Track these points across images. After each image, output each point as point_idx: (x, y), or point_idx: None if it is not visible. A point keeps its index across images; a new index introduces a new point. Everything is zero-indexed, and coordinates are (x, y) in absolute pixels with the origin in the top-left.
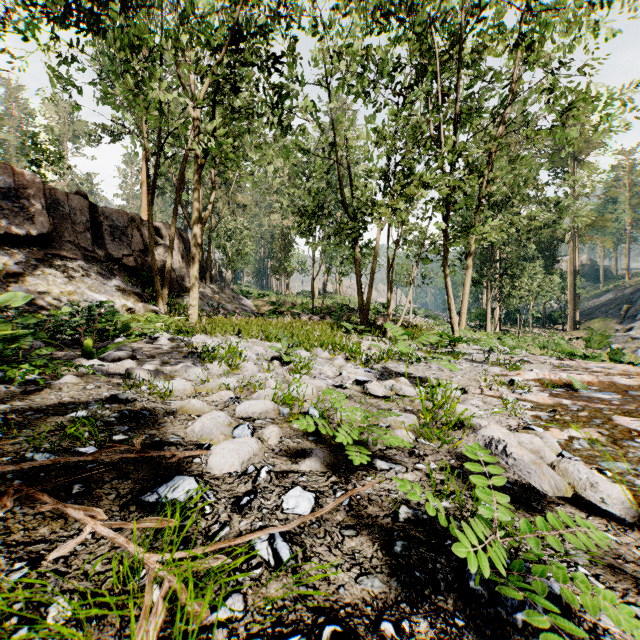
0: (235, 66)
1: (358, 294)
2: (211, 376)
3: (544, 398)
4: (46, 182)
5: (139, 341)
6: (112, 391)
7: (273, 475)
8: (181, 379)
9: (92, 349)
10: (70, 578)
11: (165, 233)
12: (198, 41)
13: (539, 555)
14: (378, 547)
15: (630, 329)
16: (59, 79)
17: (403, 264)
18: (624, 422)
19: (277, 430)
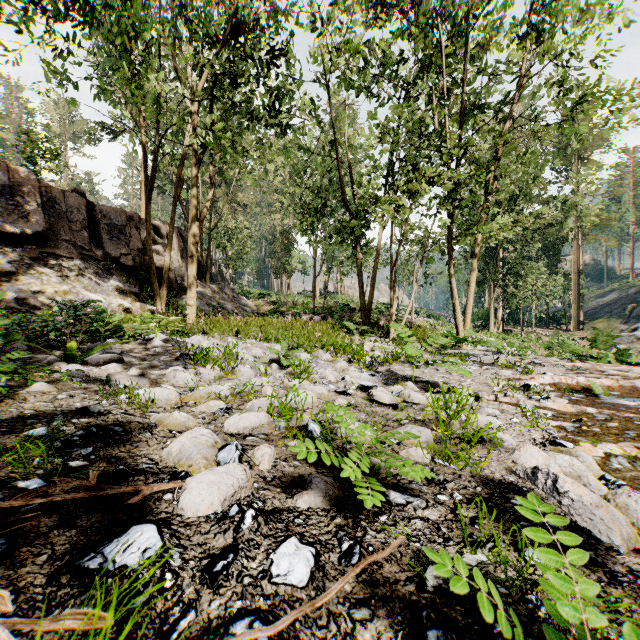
0: (234, 60)
1: (360, 294)
2: (202, 382)
3: (566, 406)
4: (42, 180)
5: (132, 342)
6: (86, 401)
7: (261, 519)
8: (168, 386)
9: (74, 352)
10: None
11: (164, 232)
12: (196, 34)
13: None
14: (402, 639)
15: (635, 329)
16: (54, 74)
17: (405, 264)
18: None
19: (270, 451)
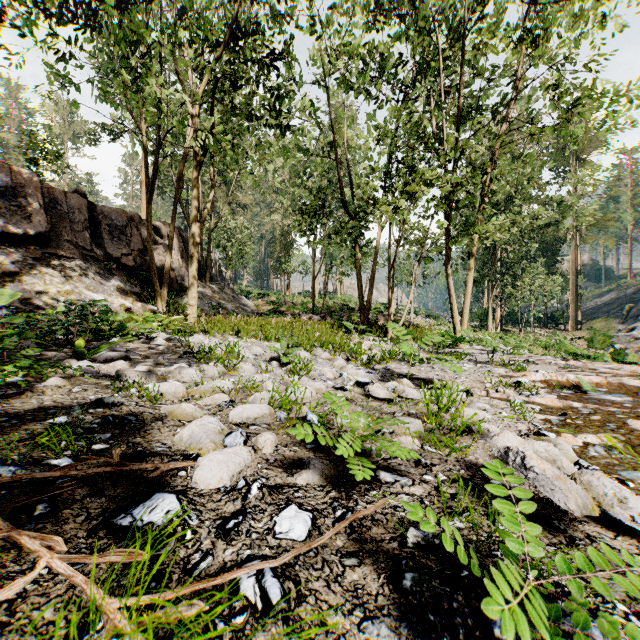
0: (234, 63)
1: (359, 294)
2: (206, 378)
3: (553, 401)
4: (44, 181)
5: (135, 341)
6: (99, 394)
7: (266, 491)
8: (174, 381)
9: (83, 349)
10: (12, 630)
11: (164, 232)
12: (197, 37)
13: (583, 604)
14: (384, 580)
15: (632, 329)
16: (57, 76)
17: (404, 264)
18: (639, 427)
19: (272, 437)
